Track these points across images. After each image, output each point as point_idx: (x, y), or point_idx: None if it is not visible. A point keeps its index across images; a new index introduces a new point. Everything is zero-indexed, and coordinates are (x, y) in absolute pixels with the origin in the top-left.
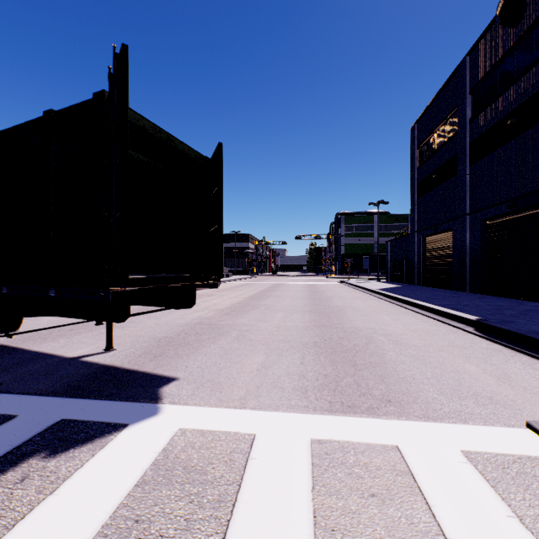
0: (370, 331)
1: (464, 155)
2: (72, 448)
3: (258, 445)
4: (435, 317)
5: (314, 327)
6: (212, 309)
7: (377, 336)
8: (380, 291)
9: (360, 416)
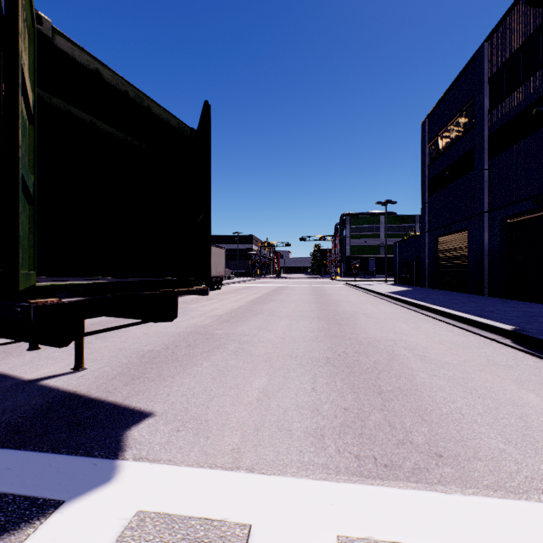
0: (389, 343)
1: (482, 149)
2: None
3: None
4: (461, 326)
5: (324, 337)
6: (210, 315)
7: (400, 350)
8: (391, 295)
9: (406, 486)
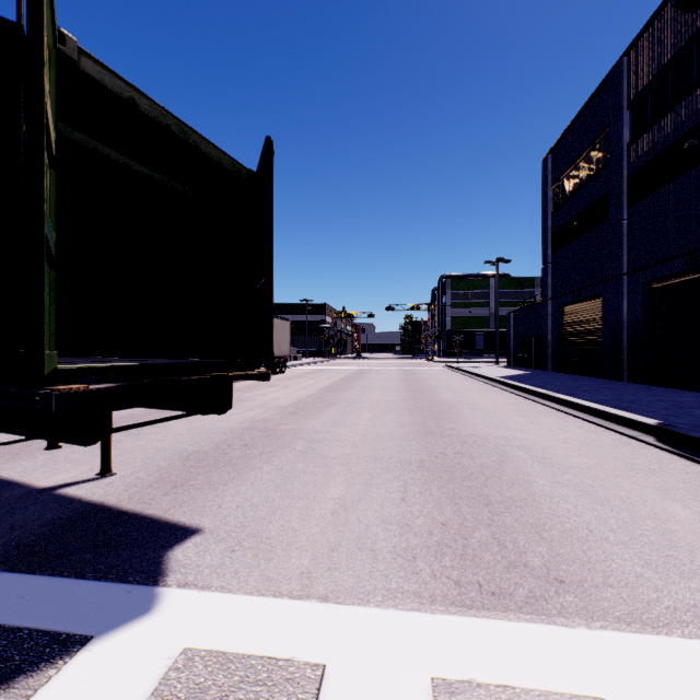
0: (500, 441)
1: (620, 193)
2: None
3: (331, 696)
4: (592, 420)
5: (417, 434)
6: (271, 406)
7: (513, 450)
8: (503, 380)
9: (517, 618)
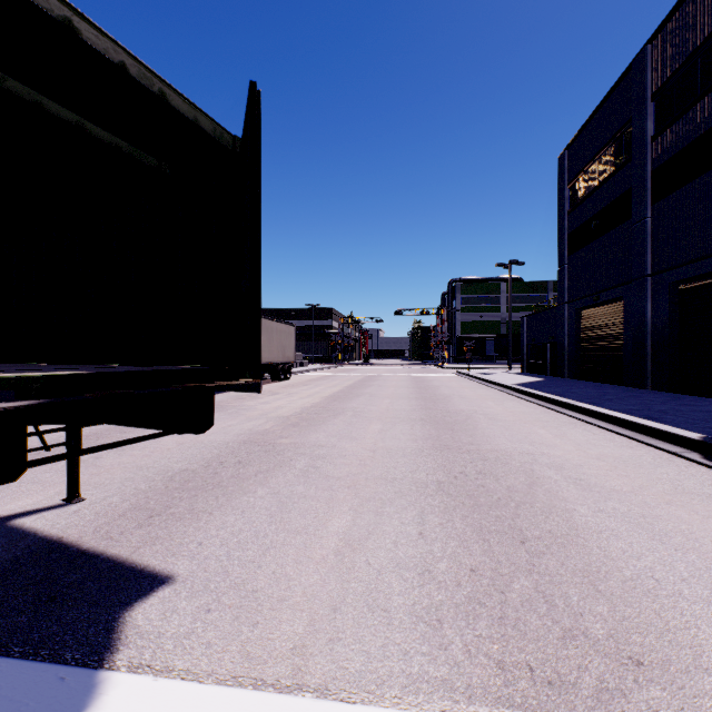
0: (526, 458)
1: (643, 189)
2: None
3: None
4: (623, 433)
5: (432, 450)
6: (273, 416)
7: (542, 469)
8: (520, 388)
9: None
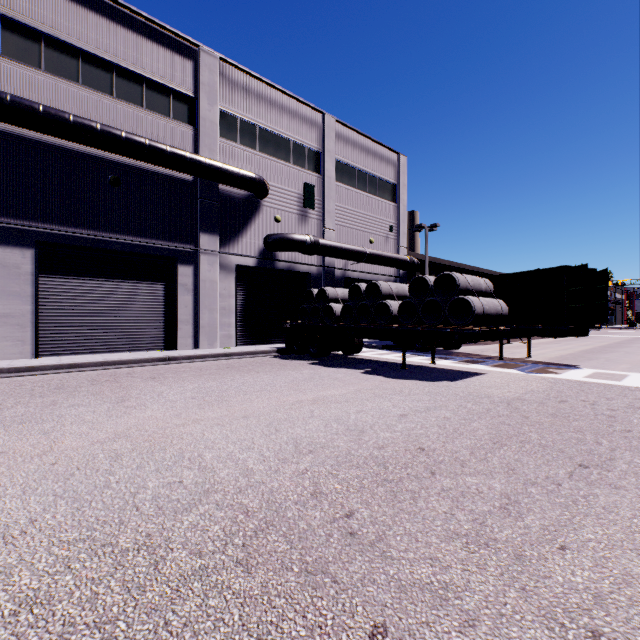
0: None
1: None
2: (560, 369)
3: (632, 375)
4: None
5: None
6: (569, 350)
7: None
8: None
9: None
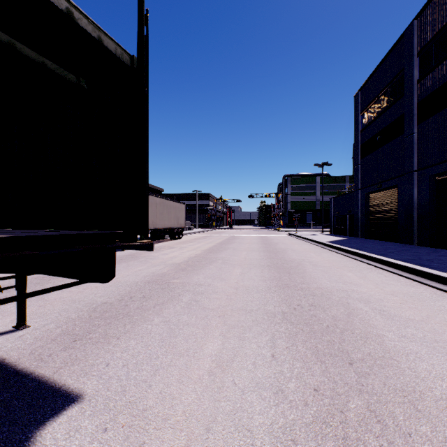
0: (342, 294)
1: (411, 114)
2: None
3: None
4: (406, 275)
5: (277, 287)
6: (169, 263)
7: (355, 302)
8: (331, 244)
9: None
